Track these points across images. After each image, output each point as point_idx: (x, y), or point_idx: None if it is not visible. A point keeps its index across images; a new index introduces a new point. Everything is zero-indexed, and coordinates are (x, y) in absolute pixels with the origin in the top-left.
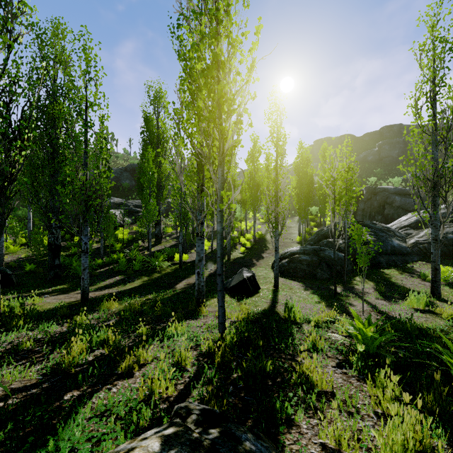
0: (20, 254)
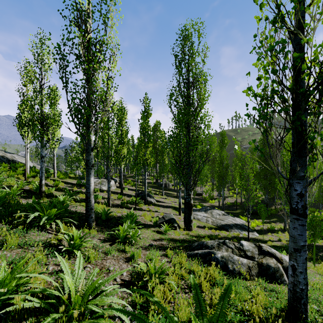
0: (239, 198)
